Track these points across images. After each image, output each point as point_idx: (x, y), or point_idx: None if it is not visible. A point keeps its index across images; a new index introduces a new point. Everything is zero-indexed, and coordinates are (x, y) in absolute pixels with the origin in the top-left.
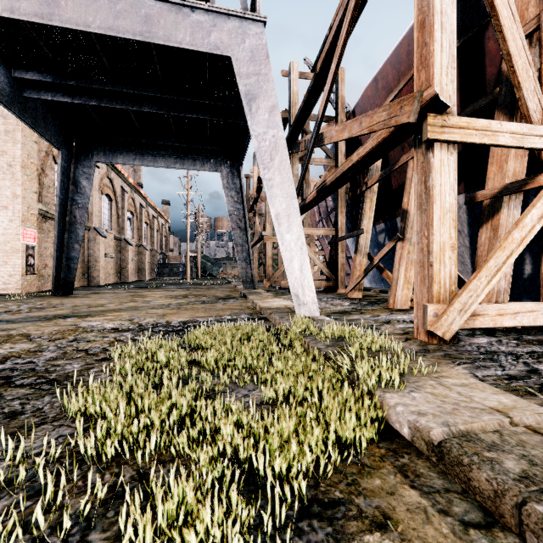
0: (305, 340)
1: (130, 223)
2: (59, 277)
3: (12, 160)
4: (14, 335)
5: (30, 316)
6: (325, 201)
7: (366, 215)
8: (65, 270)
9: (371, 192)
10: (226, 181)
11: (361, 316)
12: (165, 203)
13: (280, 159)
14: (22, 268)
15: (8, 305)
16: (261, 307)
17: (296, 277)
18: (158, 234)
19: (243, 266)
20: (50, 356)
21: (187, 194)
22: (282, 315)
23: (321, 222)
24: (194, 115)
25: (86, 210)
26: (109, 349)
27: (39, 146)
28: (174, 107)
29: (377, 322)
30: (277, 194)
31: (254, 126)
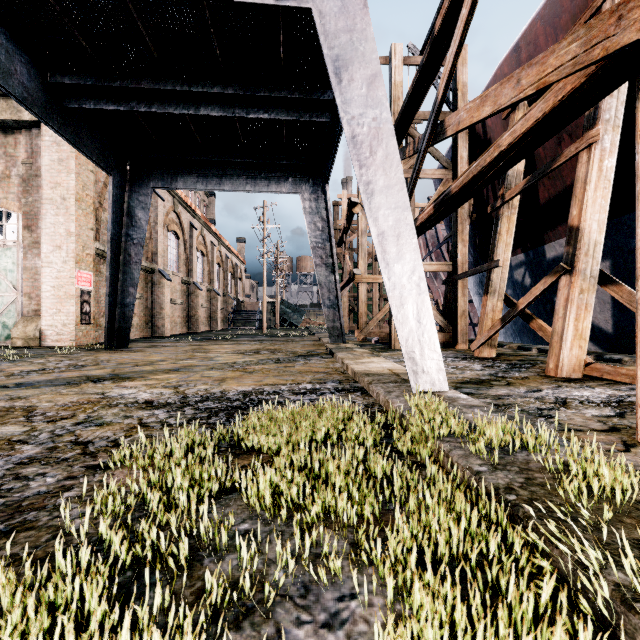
0: (441, 446)
1: (200, 264)
2: (113, 327)
3: (66, 193)
4: (16, 409)
5: (59, 378)
6: (435, 229)
7: (501, 242)
8: (120, 318)
9: (509, 208)
10: (307, 204)
11: (512, 390)
12: (240, 241)
13: (384, 151)
14: (76, 316)
15: (50, 360)
16: (355, 371)
17: (410, 330)
18: (232, 277)
19: (330, 314)
20: (27, 455)
21: (264, 228)
22: (389, 386)
23: (428, 257)
24: (266, 116)
25: (142, 247)
26: (120, 442)
27: (96, 176)
28: (240, 107)
29: (546, 403)
30: (381, 204)
31: (346, 106)
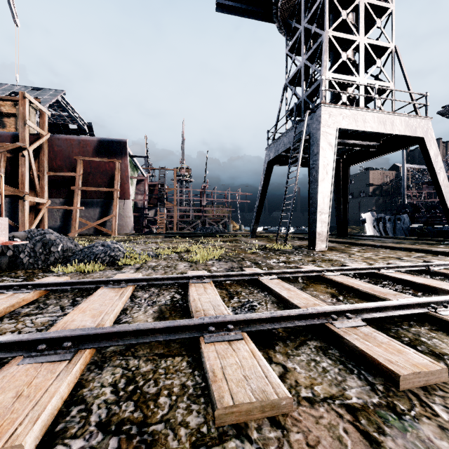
0: None
1: None
2: None
3: None
4: None
5: None
6: None
7: None
8: None
9: None
10: None
11: None
12: None
13: None
14: None
15: None
16: None
17: None
18: None
19: None
20: None
21: None
22: None
23: None
24: None
25: None
26: None
27: None
28: None
29: None
30: None
31: None
